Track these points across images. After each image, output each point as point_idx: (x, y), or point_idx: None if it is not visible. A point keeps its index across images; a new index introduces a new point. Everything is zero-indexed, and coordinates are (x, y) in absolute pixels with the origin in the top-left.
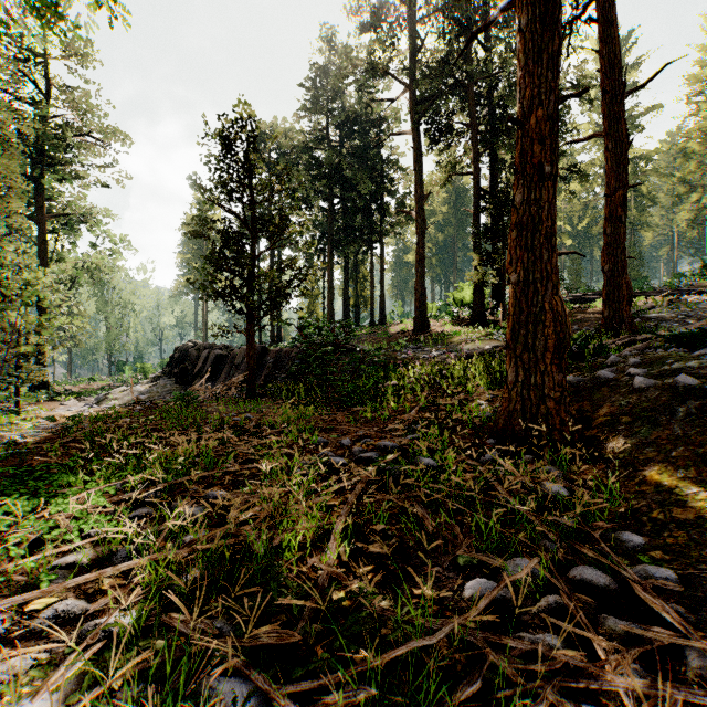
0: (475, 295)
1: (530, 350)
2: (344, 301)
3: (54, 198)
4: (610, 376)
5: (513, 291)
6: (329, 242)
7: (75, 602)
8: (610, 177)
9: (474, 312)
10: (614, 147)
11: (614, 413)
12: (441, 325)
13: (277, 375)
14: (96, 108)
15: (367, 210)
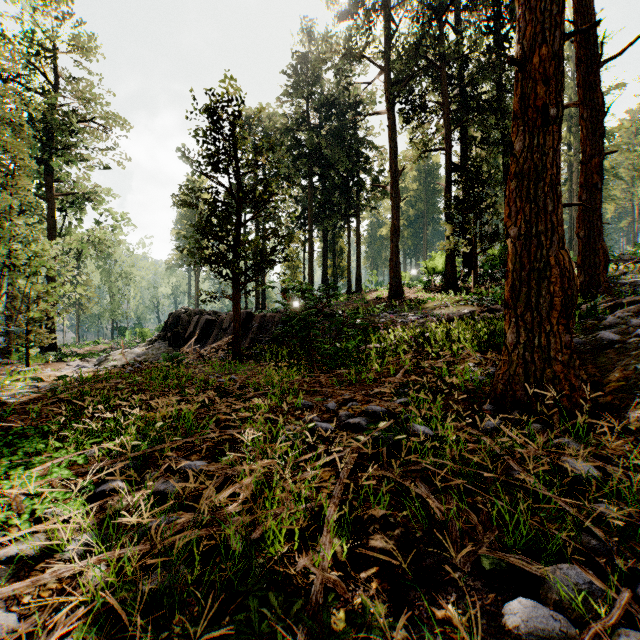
0: (447, 264)
1: (533, 309)
2: (323, 270)
3: (62, 179)
4: (614, 337)
5: (512, 245)
6: (309, 216)
7: (1, 620)
8: (585, 145)
9: (446, 279)
10: (590, 115)
11: (629, 378)
12: (414, 292)
13: (262, 338)
14: (99, 97)
15: (344, 186)
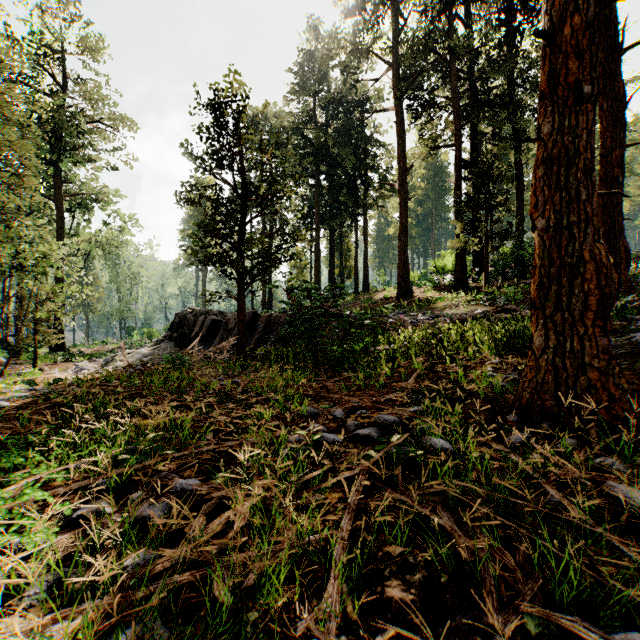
0: (457, 262)
1: (565, 309)
2: (329, 270)
3: (70, 180)
4: None
5: (539, 239)
6: (316, 215)
7: None
8: (605, 137)
9: (456, 278)
10: (610, 106)
11: None
12: (423, 292)
13: (267, 339)
14: (106, 98)
15: (351, 185)
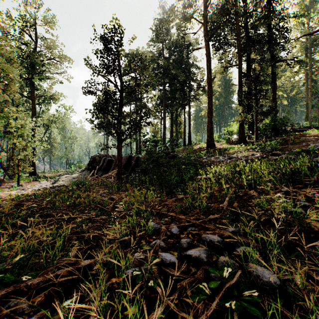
0: (239, 128)
1: None
2: (170, 133)
3: (39, 89)
4: None
5: None
6: (163, 105)
7: None
8: None
9: (239, 137)
10: None
11: None
12: (220, 144)
13: (136, 170)
14: (57, 46)
15: (182, 89)
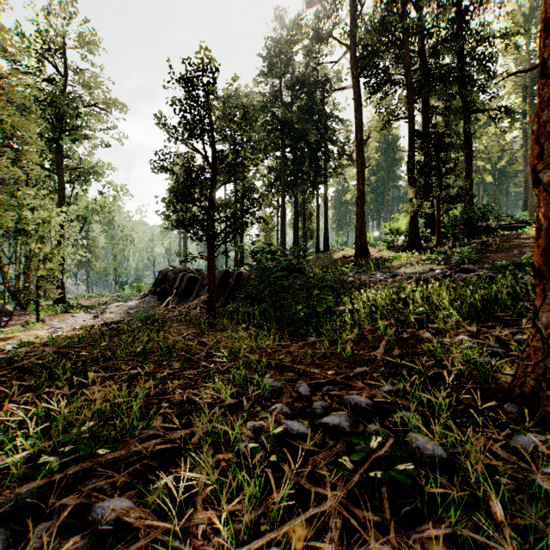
0: (410, 224)
1: None
2: (294, 232)
3: (71, 156)
4: None
5: (544, 195)
6: (282, 184)
7: None
8: None
9: (409, 239)
10: None
11: None
12: (378, 251)
13: (237, 295)
14: (100, 84)
15: (313, 156)
